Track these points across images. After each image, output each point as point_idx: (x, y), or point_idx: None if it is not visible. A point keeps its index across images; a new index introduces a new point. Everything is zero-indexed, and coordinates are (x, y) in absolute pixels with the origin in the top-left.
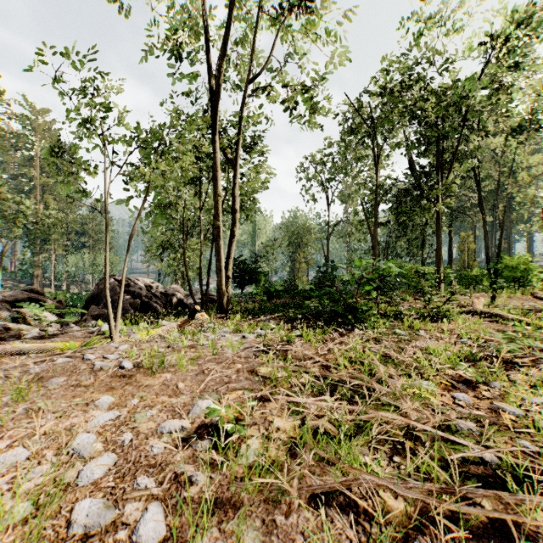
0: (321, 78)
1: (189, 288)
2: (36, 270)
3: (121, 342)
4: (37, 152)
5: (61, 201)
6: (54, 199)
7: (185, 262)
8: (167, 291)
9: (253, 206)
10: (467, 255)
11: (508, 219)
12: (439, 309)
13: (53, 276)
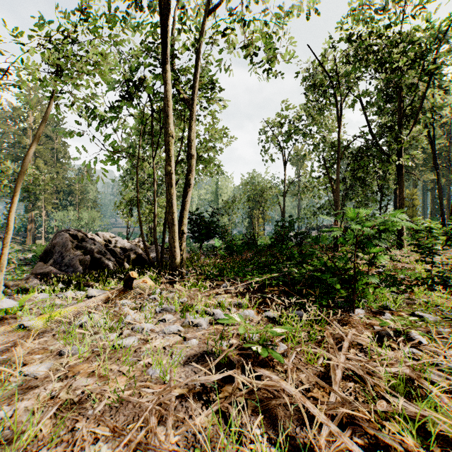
0: (287, 13)
1: (143, 243)
2: (30, 224)
3: (4, 333)
4: (30, 123)
5: (51, 165)
6: (45, 164)
7: (139, 216)
8: (126, 246)
9: (213, 159)
10: (411, 211)
11: (447, 178)
12: (450, 274)
13: (44, 229)
